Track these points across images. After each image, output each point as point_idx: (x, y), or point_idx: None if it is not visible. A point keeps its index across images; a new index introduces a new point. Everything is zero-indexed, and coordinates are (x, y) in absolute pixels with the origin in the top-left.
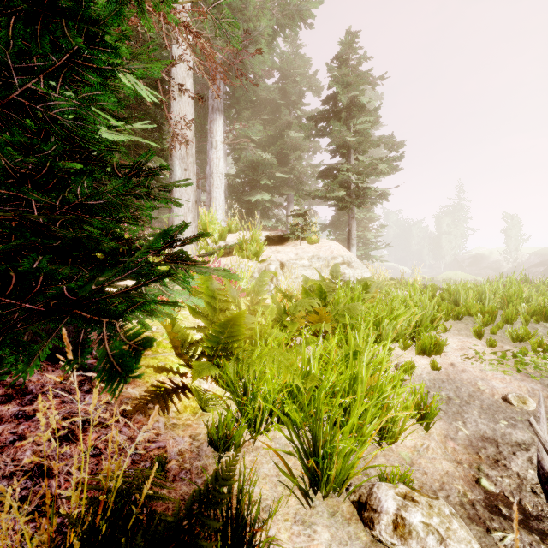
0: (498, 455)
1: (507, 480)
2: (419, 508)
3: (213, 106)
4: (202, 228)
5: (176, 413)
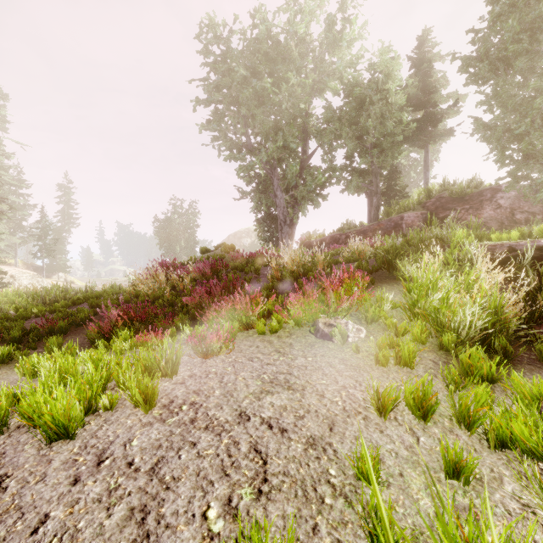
0: None
1: None
2: None
3: None
4: None
5: None
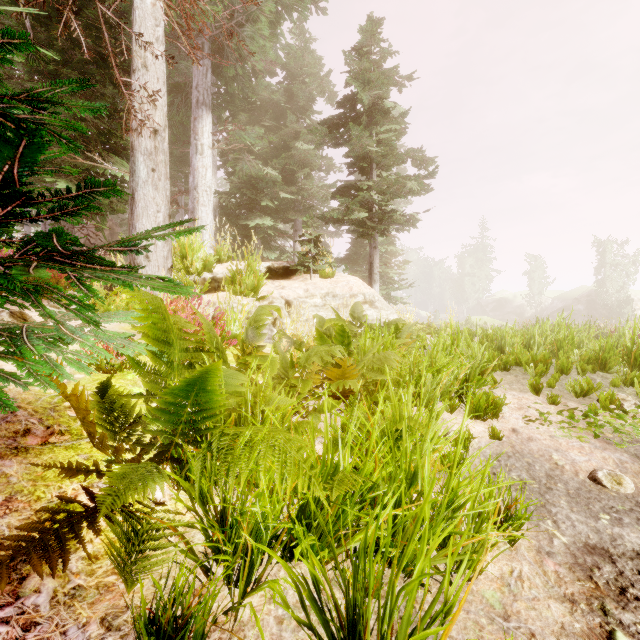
0: (621, 580)
1: None
2: None
3: (198, 99)
4: (180, 253)
5: (89, 560)
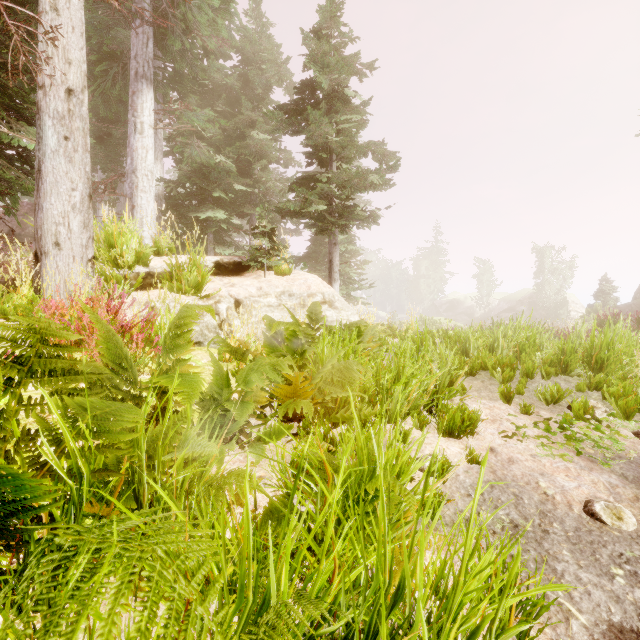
0: None
1: None
2: None
3: (137, 71)
4: (107, 243)
5: None
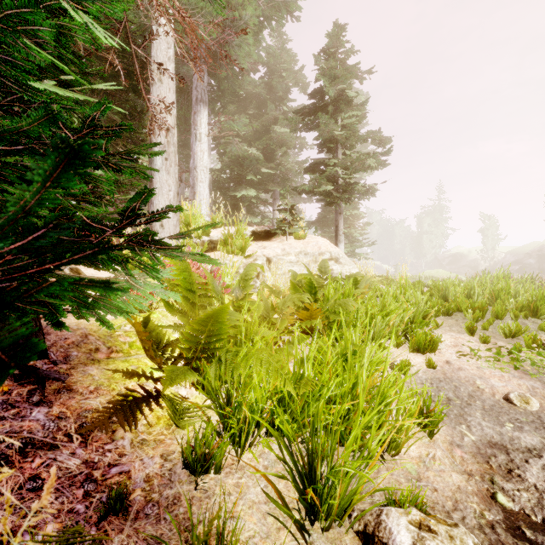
0: (510, 464)
1: (525, 495)
2: (439, 540)
3: (197, 97)
4: (185, 222)
5: (147, 426)
